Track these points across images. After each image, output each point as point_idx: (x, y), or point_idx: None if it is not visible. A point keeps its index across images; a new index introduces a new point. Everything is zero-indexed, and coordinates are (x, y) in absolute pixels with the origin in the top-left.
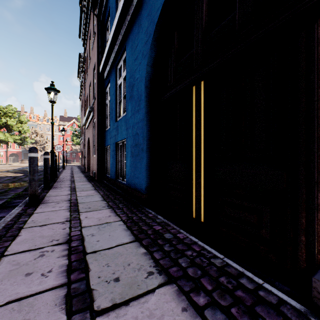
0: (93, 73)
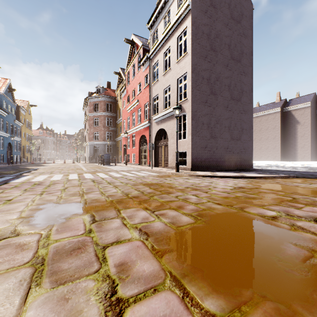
0: None
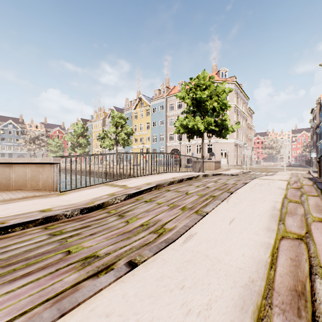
0: (315, 141)
